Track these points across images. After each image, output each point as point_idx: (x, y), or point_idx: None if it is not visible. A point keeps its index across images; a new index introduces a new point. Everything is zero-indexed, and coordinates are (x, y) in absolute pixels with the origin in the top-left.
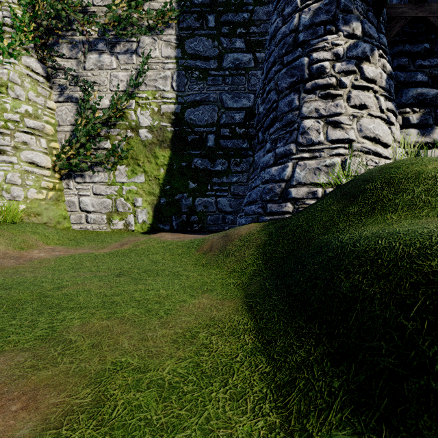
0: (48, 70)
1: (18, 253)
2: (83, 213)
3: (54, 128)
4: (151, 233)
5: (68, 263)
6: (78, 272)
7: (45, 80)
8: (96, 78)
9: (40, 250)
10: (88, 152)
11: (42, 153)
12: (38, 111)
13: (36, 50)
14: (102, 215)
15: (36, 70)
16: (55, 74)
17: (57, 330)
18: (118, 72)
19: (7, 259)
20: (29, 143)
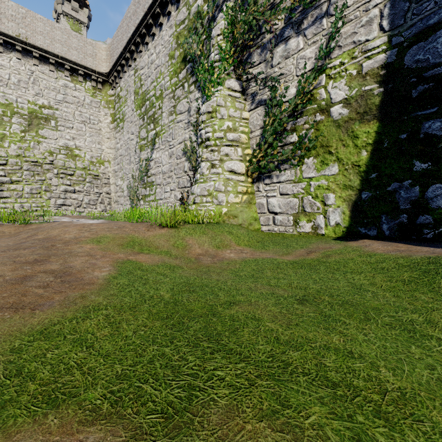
0: (243, 85)
1: (215, 252)
2: (270, 215)
3: (247, 136)
4: (348, 240)
5: (250, 268)
6: (256, 283)
7: (241, 95)
8: (282, 70)
9: (231, 251)
10: (275, 151)
11: (238, 161)
12: (236, 124)
13: (234, 70)
14: (289, 216)
15: (234, 88)
16: (248, 85)
17: (193, 404)
18: (305, 50)
19: (206, 257)
20: (229, 154)
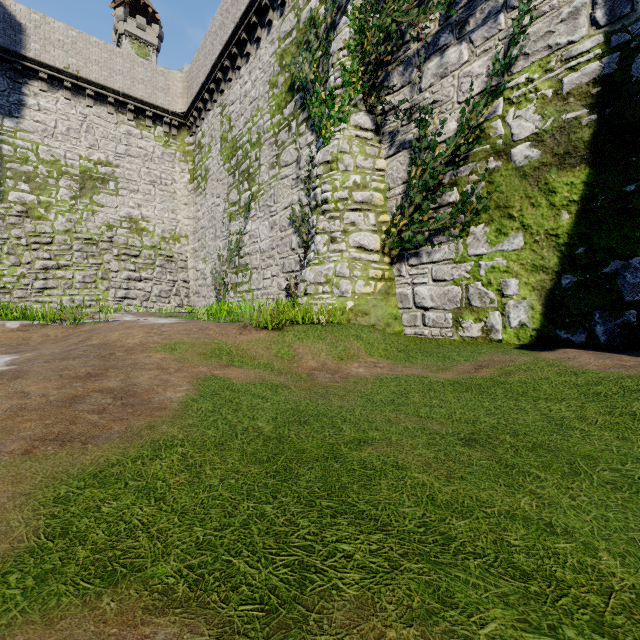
0: (378, 120)
1: (336, 365)
2: (418, 311)
3: (383, 195)
4: (539, 349)
5: (389, 390)
6: (397, 413)
7: (374, 135)
8: (436, 96)
9: (360, 364)
10: (425, 217)
11: (370, 232)
12: (366, 179)
13: (364, 100)
14: (446, 313)
15: (364, 126)
16: (384, 121)
17: (306, 592)
18: (472, 64)
19: (323, 372)
20: (357, 222)
